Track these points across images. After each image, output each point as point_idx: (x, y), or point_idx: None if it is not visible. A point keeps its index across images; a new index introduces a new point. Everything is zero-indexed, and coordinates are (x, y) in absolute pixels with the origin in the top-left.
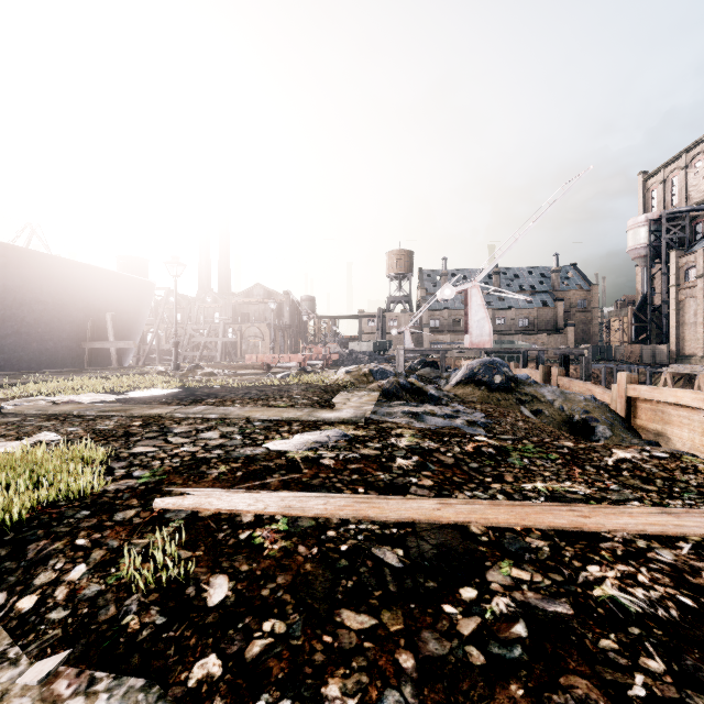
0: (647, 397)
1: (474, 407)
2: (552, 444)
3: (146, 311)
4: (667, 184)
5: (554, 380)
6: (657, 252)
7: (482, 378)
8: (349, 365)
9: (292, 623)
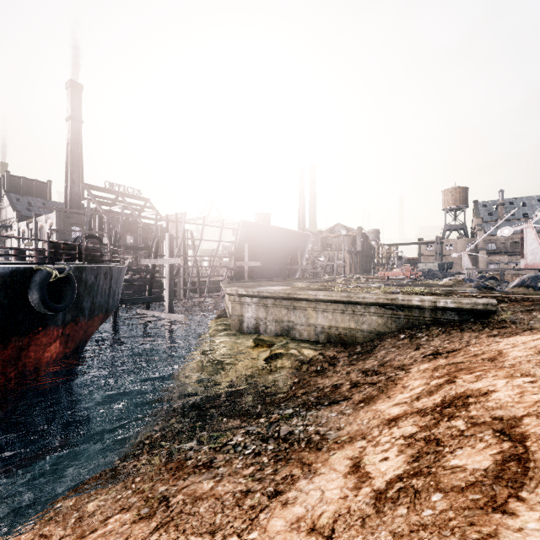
0: None
1: None
2: None
3: (307, 249)
4: None
5: None
6: None
7: (529, 284)
8: (429, 278)
9: (491, 297)
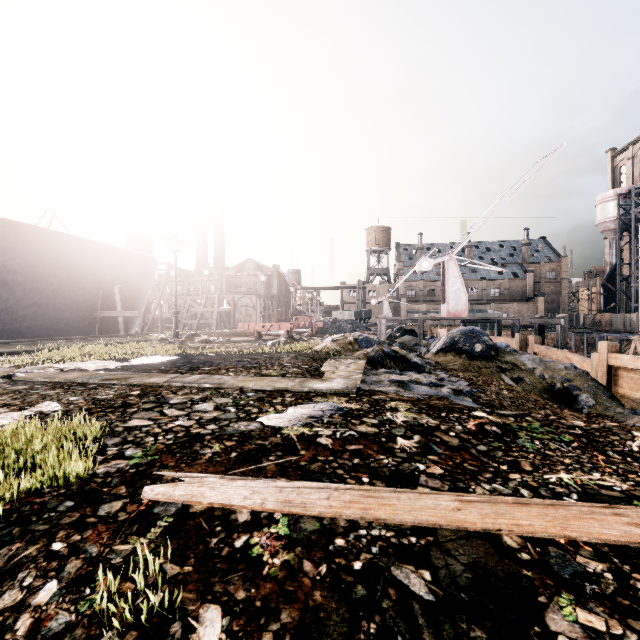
0: (630, 366)
1: (457, 375)
2: (561, 423)
3: (150, 284)
4: (635, 160)
5: (531, 347)
6: (625, 225)
7: (462, 347)
8: (333, 333)
9: None
